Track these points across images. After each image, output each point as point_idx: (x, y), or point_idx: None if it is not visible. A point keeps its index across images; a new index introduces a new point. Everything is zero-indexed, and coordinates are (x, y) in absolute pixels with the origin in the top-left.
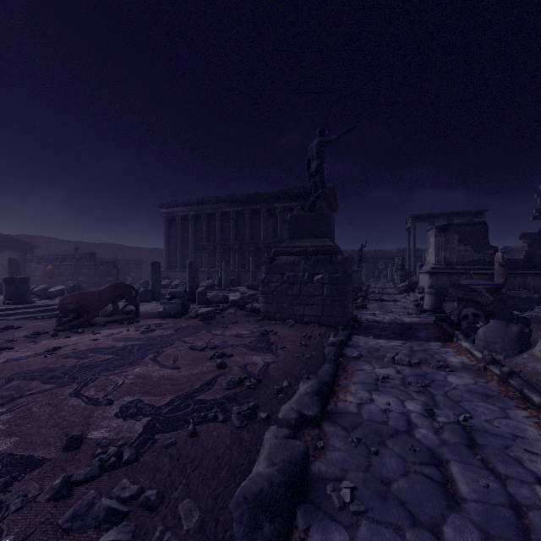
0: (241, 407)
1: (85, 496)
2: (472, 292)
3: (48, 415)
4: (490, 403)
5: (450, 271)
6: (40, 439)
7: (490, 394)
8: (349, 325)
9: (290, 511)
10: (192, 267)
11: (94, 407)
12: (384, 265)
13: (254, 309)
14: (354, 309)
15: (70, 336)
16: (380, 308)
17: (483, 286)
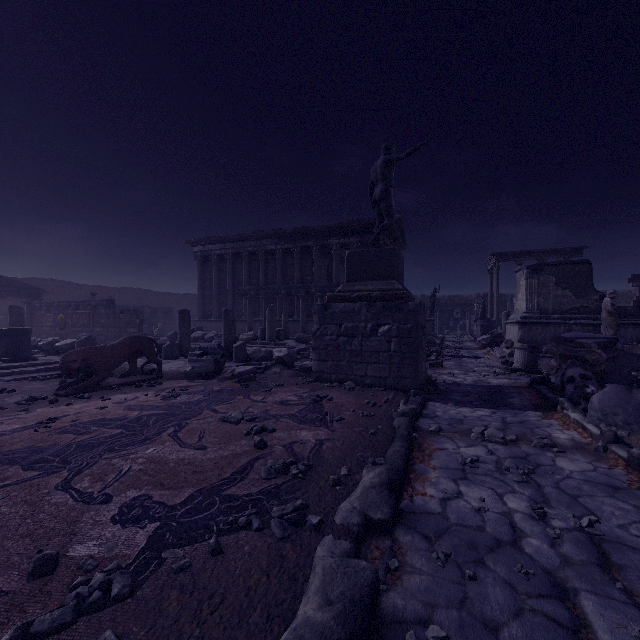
0: (284, 507)
1: None
2: (579, 347)
3: (20, 519)
4: (620, 499)
5: (546, 321)
6: (2, 557)
7: (618, 485)
8: (423, 388)
9: None
10: (228, 316)
11: (84, 506)
12: (460, 313)
13: (303, 368)
14: (427, 368)
15: (73, 402)
16: (459, 366)
17: (593, 341)
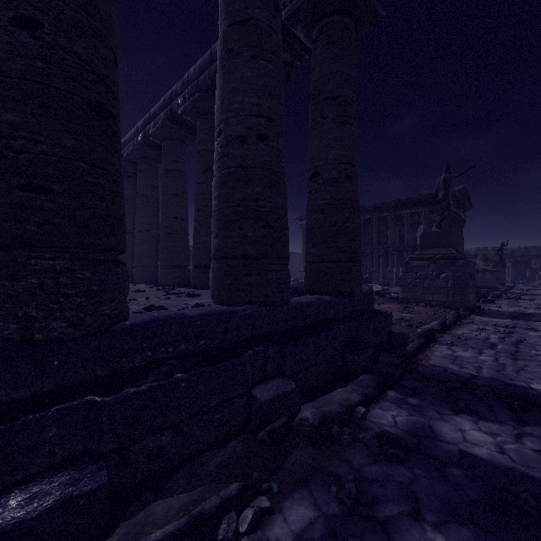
0: (405, 323)
1: None
2: None
3: None
4: None
5: None
6: None
7: None
8: (470, 309)
9: (429, 338)
10: None
11: None
12: (539, 264)
13: (392, 297)
14: (481, 303)
15: None
16: (510, 303)
17: None
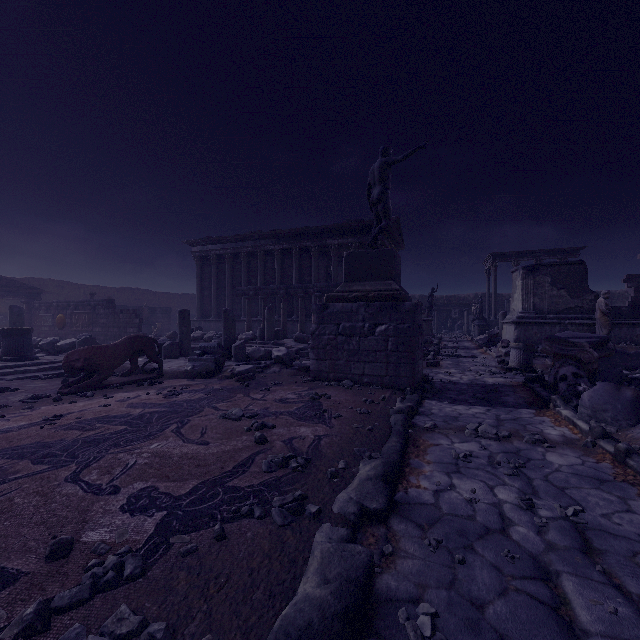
0: (284, 497)
1: (66, 633)
2: (572, 346)
3: (34, 508)
4: (605, 491)
5: (541, 321)
6: (19, 542)
7: (604, 478)
8: (419, 386)
9: None
10: (228, 316)
11: (94, 496)
12: (458, 313)
13: (302, 367)
14: (424, 367)
15: (76, 400)
16: (456, 365)
17: (585, 340)
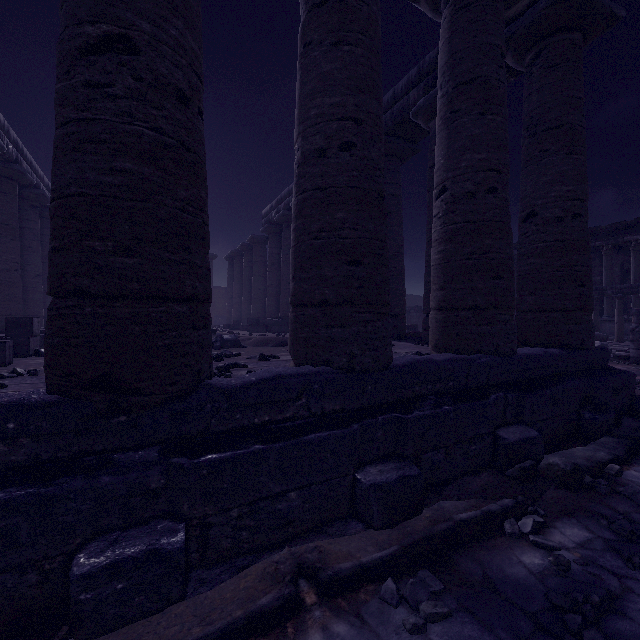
0: None
1: None
2: None
3: None
4: None
5: None
6: None
7: None
8: None
9: None
10: None
11: None
12: None
13: (617, 356)
14: None
15: None
16: None
17: None
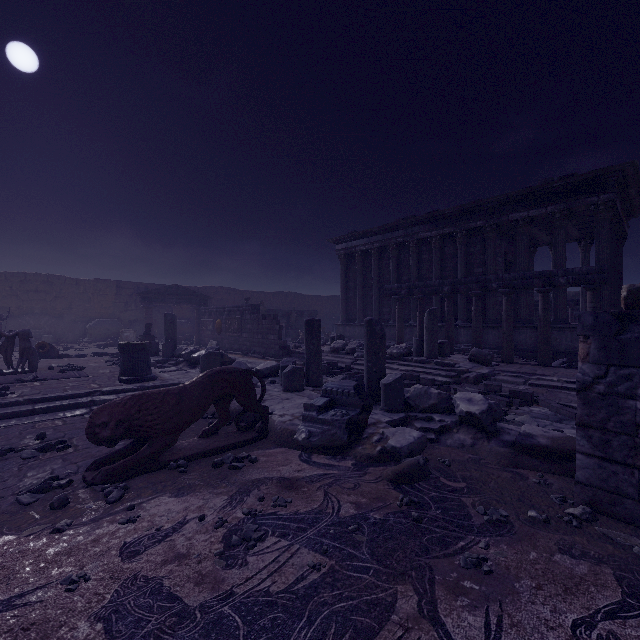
0: None
1: None
2: None
3: None
4: None
5: None
6: None
7: None
8: None
9: None
10: (372, 331)
11: None
12: None
13: (527, 446)
14: None
15: (78, 515)
16: None
17: None
